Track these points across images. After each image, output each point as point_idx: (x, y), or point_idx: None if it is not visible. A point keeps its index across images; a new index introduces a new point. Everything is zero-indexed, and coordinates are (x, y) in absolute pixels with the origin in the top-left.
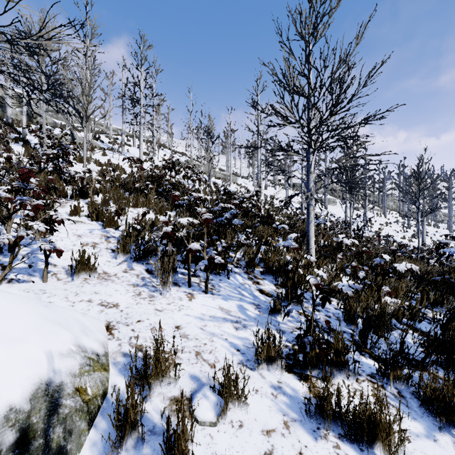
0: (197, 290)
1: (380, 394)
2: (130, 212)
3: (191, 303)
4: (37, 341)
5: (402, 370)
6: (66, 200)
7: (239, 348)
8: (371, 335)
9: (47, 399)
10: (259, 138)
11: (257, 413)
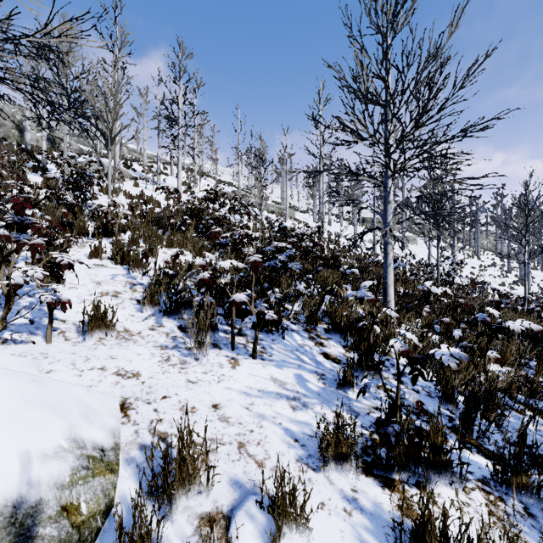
0: (242, 354)
1: (499, 512)
2: (163, 253)
3: (235, 371)
4: (9, 437)
5: (530, 477)
6: (87, 239)
7: (298, 438)
8: (476, 419)
9: (13, 530)
10: (321, 162)
11: (323, 542)
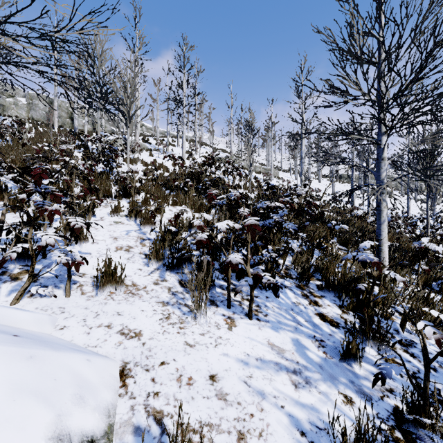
0: (238, 312)
1: None
2: (169, 210)
3: (231, 333)
4: None
5: None
6: (110, 199)
7: (305, 430)
8: None
9: None
10: (303, 127)
11: None
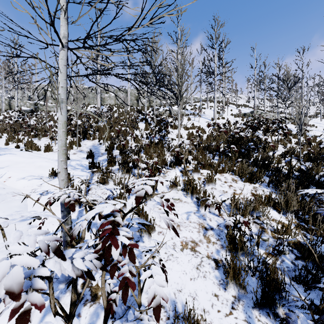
0: None
1: None
2: (218, 180)
3: None
4: None
5: None
6: (166, 168)
7: None
8: None
9: None
10: None
11: None
